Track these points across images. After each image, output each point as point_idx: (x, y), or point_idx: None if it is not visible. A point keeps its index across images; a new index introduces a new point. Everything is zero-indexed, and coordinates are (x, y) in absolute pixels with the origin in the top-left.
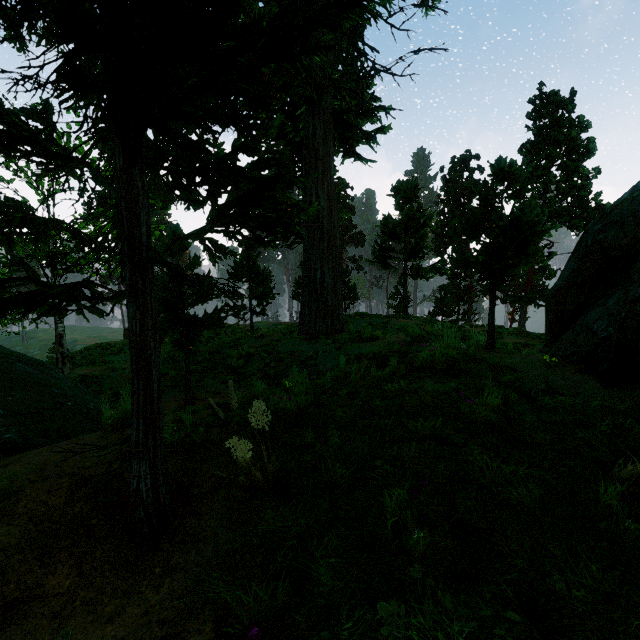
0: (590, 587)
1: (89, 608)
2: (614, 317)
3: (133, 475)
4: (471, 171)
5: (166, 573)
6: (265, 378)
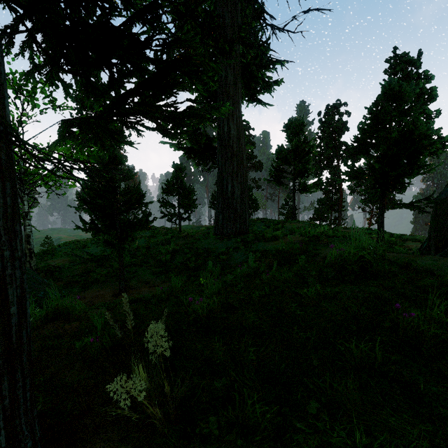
0: None
1: None
2: None
3: None
4: (341, 115)
5: None
6: (186, 270)
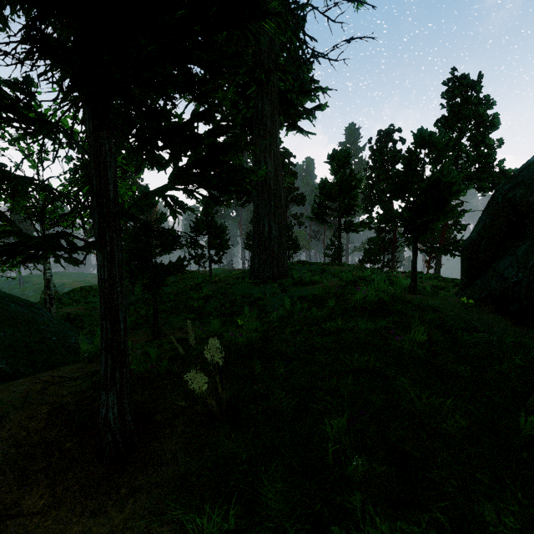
0: (517, 514)
1: (59, 527)
2: (523, 264)
3: (102, 405)
4: (394, 142)
5: (130, 494)
6: (221, 316)
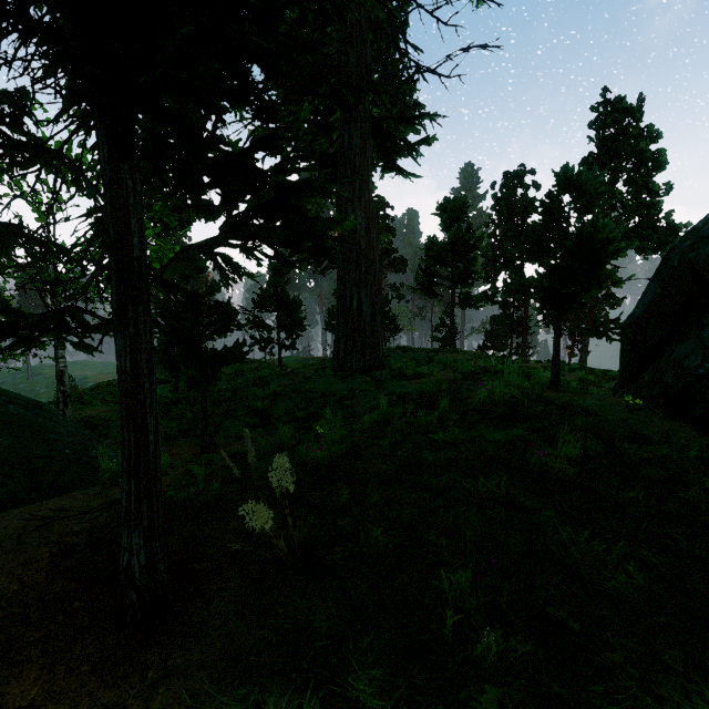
0: None
1: None
2: None
3: (123, 549)
4: (526, 188)
5: (160, 679)
6: (294, 421)
